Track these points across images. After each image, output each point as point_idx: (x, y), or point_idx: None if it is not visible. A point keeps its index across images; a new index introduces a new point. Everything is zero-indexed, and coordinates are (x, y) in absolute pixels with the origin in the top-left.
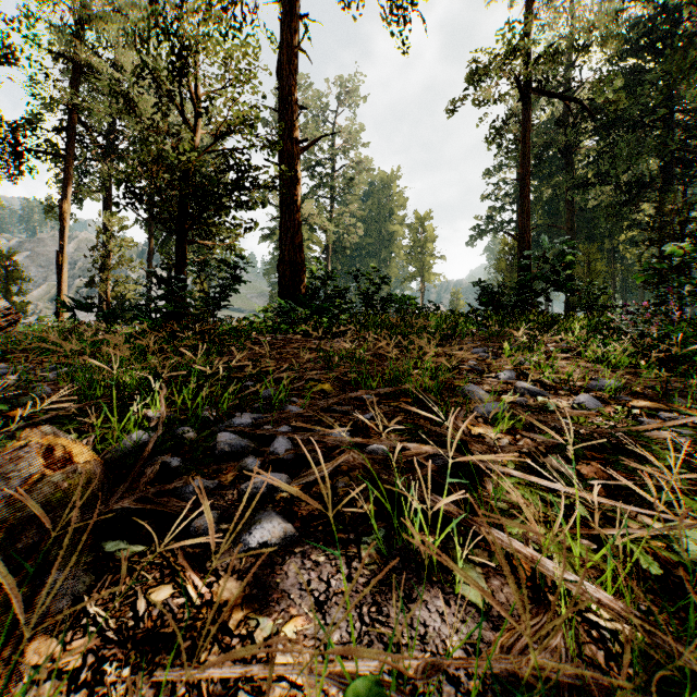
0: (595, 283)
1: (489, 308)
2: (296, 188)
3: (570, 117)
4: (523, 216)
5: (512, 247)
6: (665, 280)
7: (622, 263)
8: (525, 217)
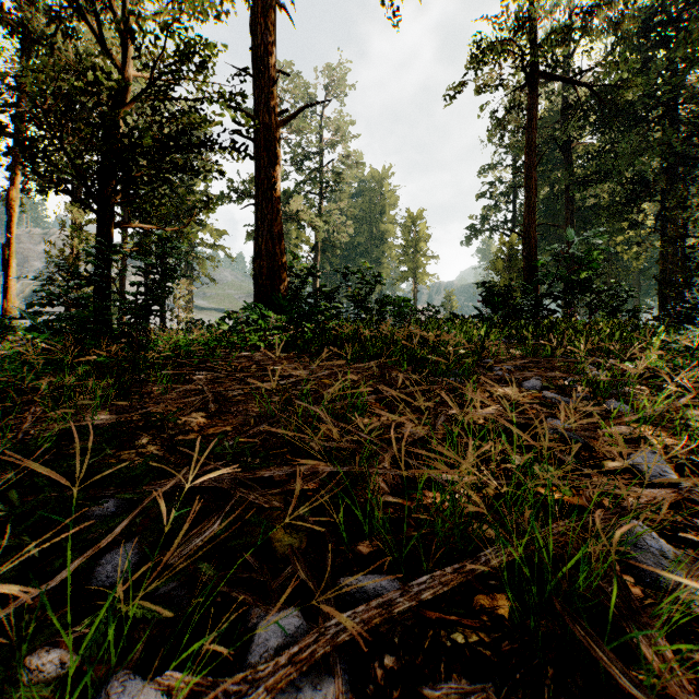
0: (620, 285)
1: (499, 313)
2: (275, 169)
3: (569, 111)
4: (529, 211)
5: (510, 247)
6: (690, 282)
7: (617, 264)
8: (531, 212)
